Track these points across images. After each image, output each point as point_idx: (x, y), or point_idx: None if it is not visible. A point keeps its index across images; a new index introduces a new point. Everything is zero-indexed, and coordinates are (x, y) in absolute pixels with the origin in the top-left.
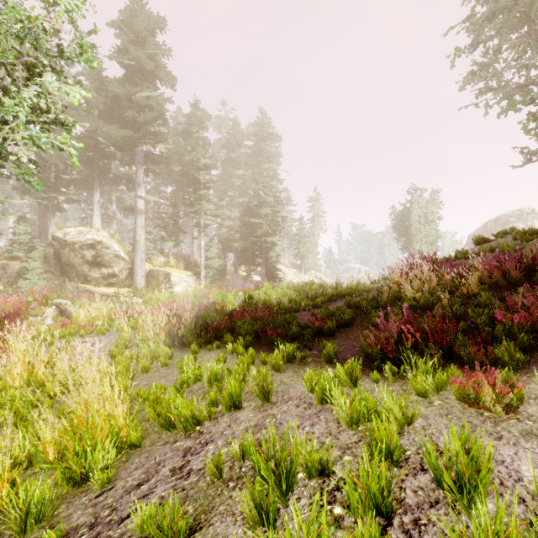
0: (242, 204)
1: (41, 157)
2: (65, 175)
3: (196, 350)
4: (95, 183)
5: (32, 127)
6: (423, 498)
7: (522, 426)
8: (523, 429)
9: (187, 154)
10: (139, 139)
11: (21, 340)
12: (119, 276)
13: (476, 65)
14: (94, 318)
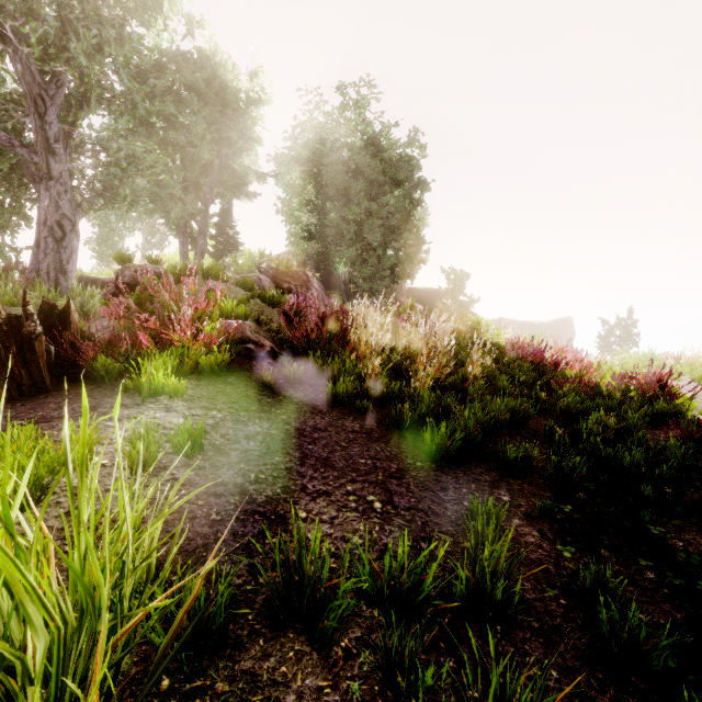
0: None
1: None
2: None
3: None
4: None
5: None
6: None
7: None
8: None
9: None
10: None
11: None
12: None
13: None
14: None
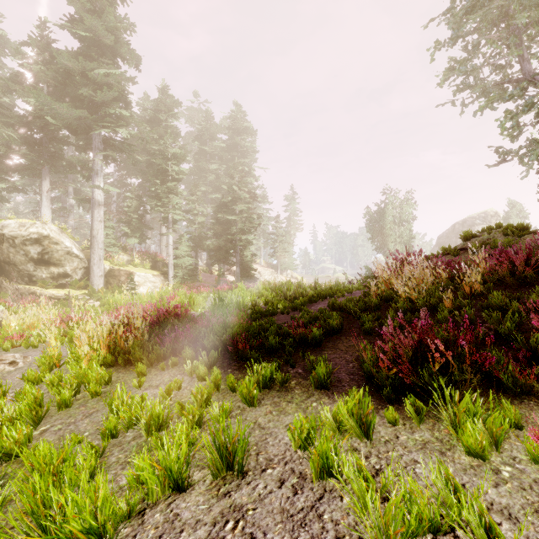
0: (216, 200)
1: None
2: (8, 160)
3: (143, 372)
4: (44, 170)
5: None
6: None
7: None
8: None
9: (153, 143)
10: (97, 121)
11: None
12: (73, 277)
13: (454, 61)
14: (29, 326)
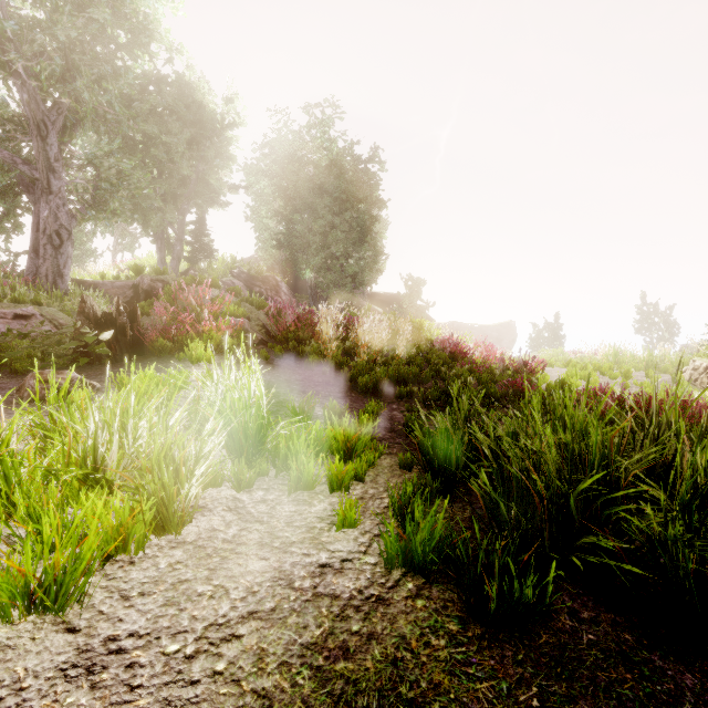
0: None
1: None
2: None
3: None
4: None
5: None
6: None
7: None
8: None
9: None
10: None
11: None
12: None
13: None
14: None
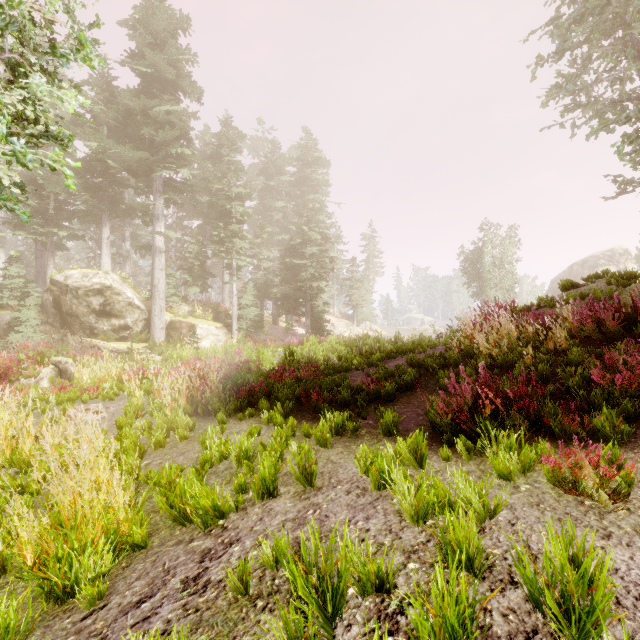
0: (283, 242)
1: (38, 184)
2: (68, 205)
3: (223, 420)
4: (104, 216)
5: (15, 140)
6: (516, 625)
7: (635, 519)
8: (636, 523)
9: (216, 181)
10: (158, 162)
11: (7, 408)
12: (133, 329)
13: (561, 76)
14: (101, 379)
